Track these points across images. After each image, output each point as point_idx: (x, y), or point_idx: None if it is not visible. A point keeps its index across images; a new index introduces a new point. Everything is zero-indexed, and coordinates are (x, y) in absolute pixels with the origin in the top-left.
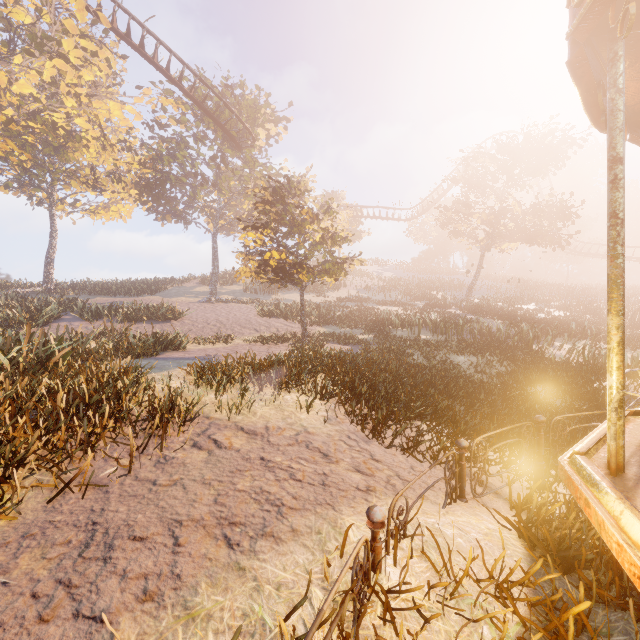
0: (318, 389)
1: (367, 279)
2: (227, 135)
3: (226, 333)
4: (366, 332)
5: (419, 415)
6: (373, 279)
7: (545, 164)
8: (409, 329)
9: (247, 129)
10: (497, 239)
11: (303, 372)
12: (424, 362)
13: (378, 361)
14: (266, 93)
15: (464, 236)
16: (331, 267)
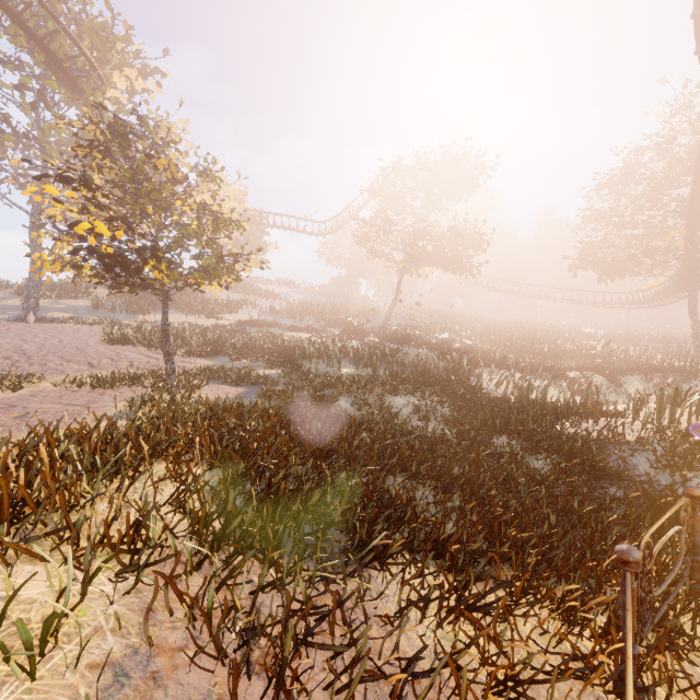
0: (130, 522)
1: (274, 301)
2: (49, 58)
3: (27, 371)
4: (270, 365)
5: (377, 558)
6: (281, 301)
7: (460, 187)
8: (326, 360)
9: (87, 58)
10: (416, 262)
11: (95, 476)
12: (357, 412)
13: (286, 419)
14: (125, 21)
15: (382, 257)
16: (211, 263)
